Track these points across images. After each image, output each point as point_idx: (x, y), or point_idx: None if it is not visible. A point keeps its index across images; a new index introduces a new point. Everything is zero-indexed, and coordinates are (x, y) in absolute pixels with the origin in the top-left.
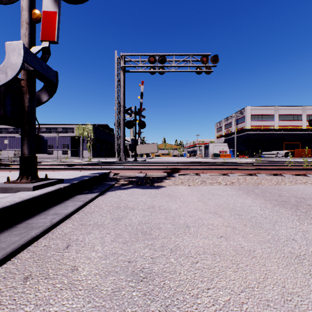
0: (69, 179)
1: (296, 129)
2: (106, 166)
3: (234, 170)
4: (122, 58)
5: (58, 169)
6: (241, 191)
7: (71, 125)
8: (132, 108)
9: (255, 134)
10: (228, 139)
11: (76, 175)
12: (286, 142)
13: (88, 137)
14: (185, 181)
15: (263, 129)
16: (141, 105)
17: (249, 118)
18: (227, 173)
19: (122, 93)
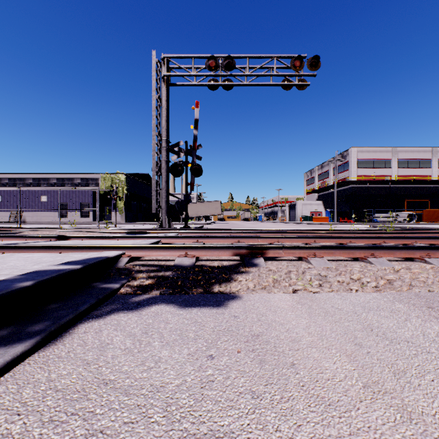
0: None
1: (423, 181)
2: (127, 239)
3: (378, 250)
4: (164, 62)
5: (14, 248)
6: None
7: (94, 174)
8: (180, 144)
9: (363, 188)
10: (324, 195)
11: (25, 269)
12: (409, 199)
13: (113, 190)
14: (283, 279)
15: (376, 180)
16: (195, 140)
17: (355, 165)
18: (366, 256)
19: (164, 119)
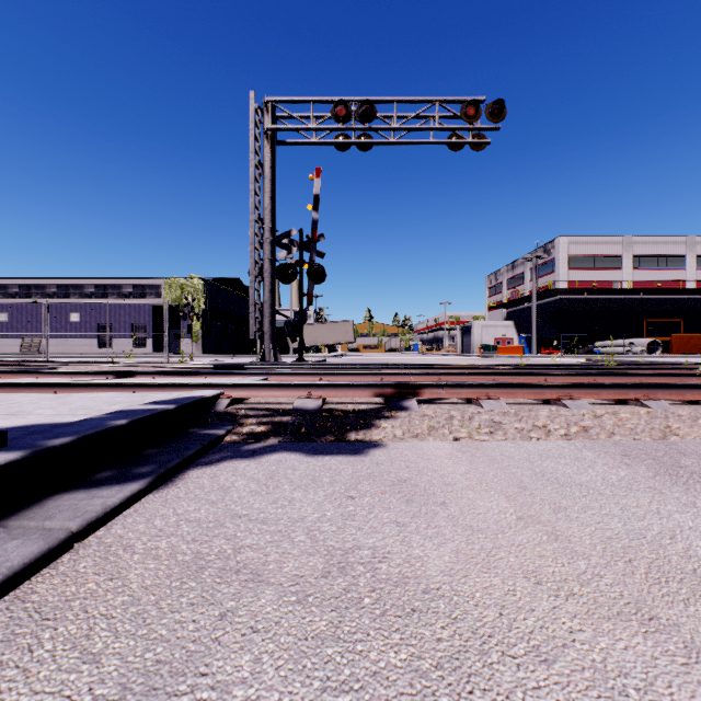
0: (53, 428)
1: (673, 290)
2: (218, 376)
3: (577, 389)
4: (267, 109)
5: (70, 386)
6: (639, 465)
7: (154, 279)
8: (292, 233)
9: (578, 300)
10: (516, 311)
11: (102, 409)
12: (650, 318)
13: (188, 304)
14: (442, 425)
15: (599, 289)
16: (315, 227)
17: (566, 264)
18: (559, 398)
19: (267, 195)
